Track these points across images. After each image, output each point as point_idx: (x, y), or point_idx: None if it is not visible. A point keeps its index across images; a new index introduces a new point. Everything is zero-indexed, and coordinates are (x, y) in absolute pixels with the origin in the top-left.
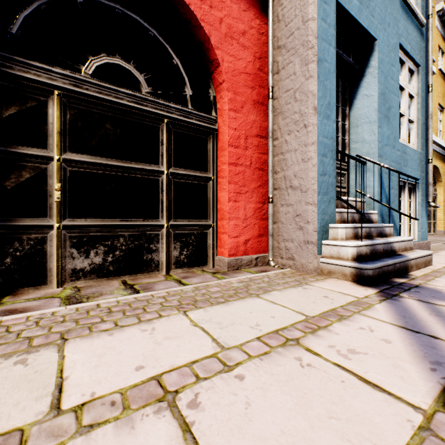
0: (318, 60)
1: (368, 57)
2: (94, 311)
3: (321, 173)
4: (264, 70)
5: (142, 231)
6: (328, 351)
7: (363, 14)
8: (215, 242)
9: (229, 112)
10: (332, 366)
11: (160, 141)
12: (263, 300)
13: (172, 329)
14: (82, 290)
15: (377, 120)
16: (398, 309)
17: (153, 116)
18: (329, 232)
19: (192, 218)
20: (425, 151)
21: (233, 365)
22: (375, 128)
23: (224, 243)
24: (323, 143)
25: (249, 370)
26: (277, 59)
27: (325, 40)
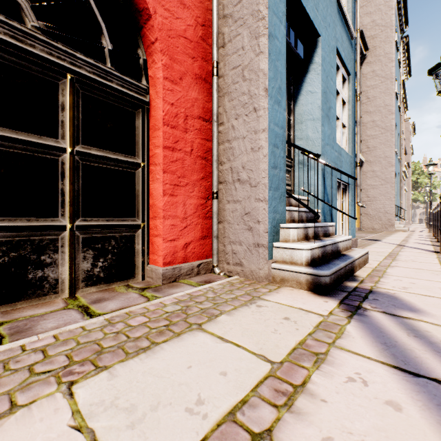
0: (269, 35)
1: (312, 52)
2: None
3: (272, 165)
4: (208, 41)
5: (26, 235)
6: None
7: (309, 3)
8: (145, 247)
9: (164, 82)
10: None
11: (60, 104)
12: (208, 334)
13: None
14: None
15: (321, 118)
16: (373, 330)
17: (46, 65)
18: (280, 233)
19: (113, 217)
20: (354, 156)
21: None
22: (318, 125)
23: (158, 248)
24: (274, 131)
25: None
26: (223, 30)
27: (276, 15)
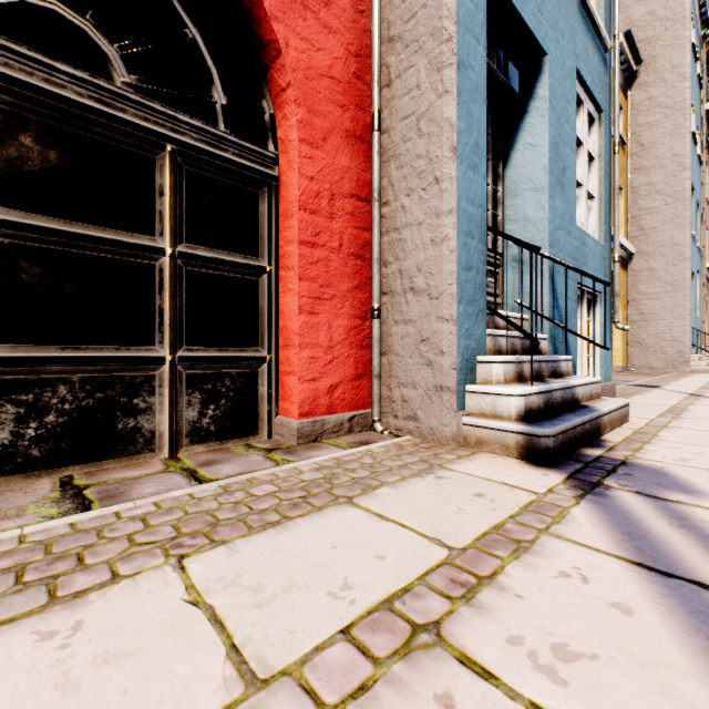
0: (459, 64)
1: (533, 82)
2: None
3: (464, 265)
4: (365, 79)
5: (115, 370)
6: (511, 659)
7: (527, 5)
8: (273, 390)
9: (300, 146)
10: None
11: (158, 188)
12: (362, 510)
13: (130, 624)
14: None
15: (548, 186)
16: (613, 515)
17: (140, 135)
18: (476, 370)
19: (228, 345)
20: (610, 245)
21: None
22: (544, 198)
23: (291, 391)
24: (468, 213)
25: None
26: (388, 60)
27: (470, 31)
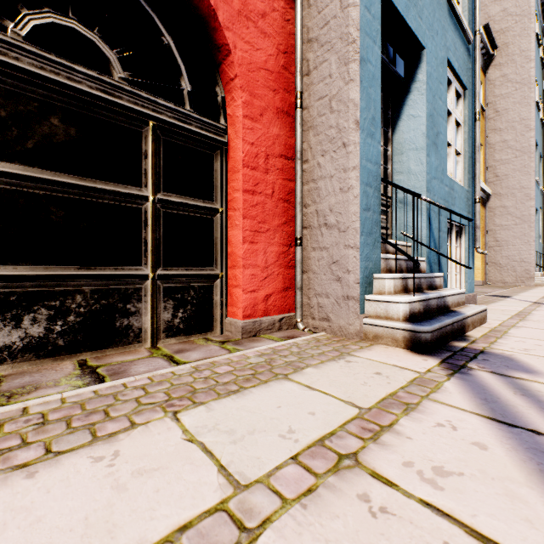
0: (360, 60)
1: (414, 69)
2: (14, 424)
3: (364, 207)
4: (290, 70)
5: (114, 284)
6: (406, 475)
7: (410, 13)
8: (224, 298)
9: (244, 120)
10: (420, 509)
11: (143, 152)
12: (295, 383)
13: (150, 453)
14: (4, 382)
15: (426, 147)
16: (474, 387)
17: (131, 114)
18: (373, 284)
19: (192, 266)
20: (472, 189)
21: (257, 527)
22: (422, 156)
23: (237, 299)
24: (367, 169)
25: (285, 538)
26: (308, 56)
27: (368, 35)
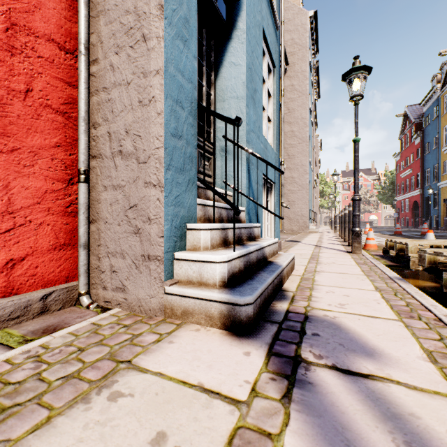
0: None
1: (235, 16)
2: None
3: (173, 132)
4: None
5: None
6: None
7: None
8: None
9: None
10: None
11: None
12: None
13: None
14: None
15: (246, 96)
16: (334, 441)
17: None
18: (187, 237)
19: None
20: (279, 154)
21: None
22: (243, 105)
23: None
24: (177, 81)
25: None
26: None
27: None
